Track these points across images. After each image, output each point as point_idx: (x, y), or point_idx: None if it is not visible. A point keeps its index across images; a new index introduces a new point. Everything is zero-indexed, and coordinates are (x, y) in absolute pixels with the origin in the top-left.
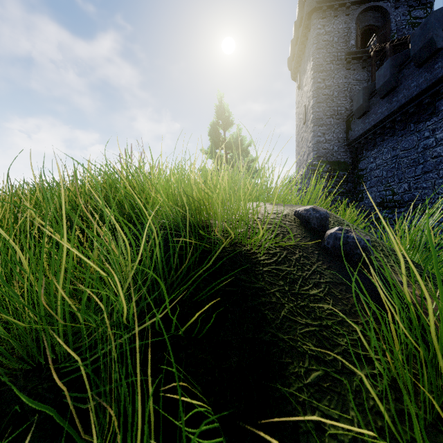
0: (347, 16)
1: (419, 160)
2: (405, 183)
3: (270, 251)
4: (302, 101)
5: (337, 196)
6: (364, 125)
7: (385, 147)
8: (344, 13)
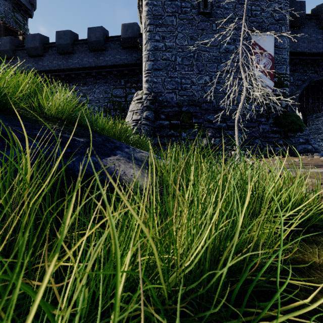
0: None
1: None
2: None
3: None
4: None
5: None
6: None
7: None
8: None
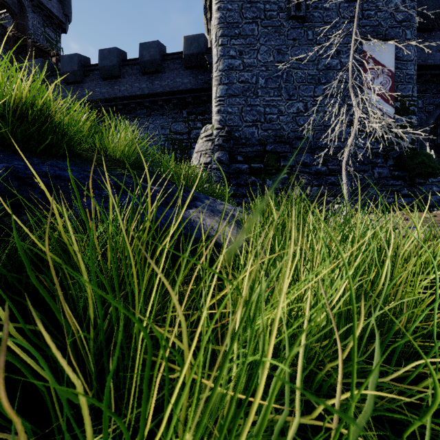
0: None
1: None
2: None
3: None
4: None
5: None
6: None
7: None
8: None
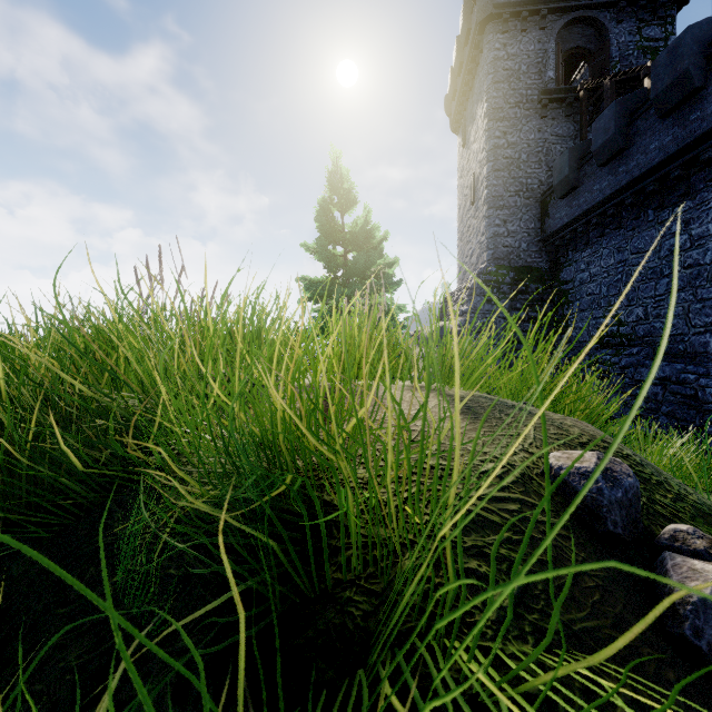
0: (541, 32)
1: (662, 270)
2: (638, 307)
3: None
4: (468, 167)
5: (526, 325)
6: (570, 210)
7: (605, 246)
8: (537, 26)
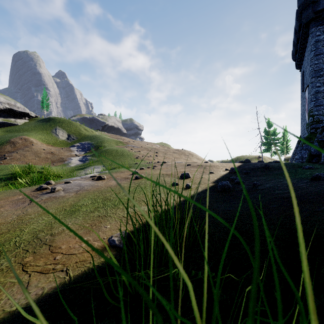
0: None
1: None
2: None
3: (255, 157)
4: None
5: None
6: None
7: None
8: None
